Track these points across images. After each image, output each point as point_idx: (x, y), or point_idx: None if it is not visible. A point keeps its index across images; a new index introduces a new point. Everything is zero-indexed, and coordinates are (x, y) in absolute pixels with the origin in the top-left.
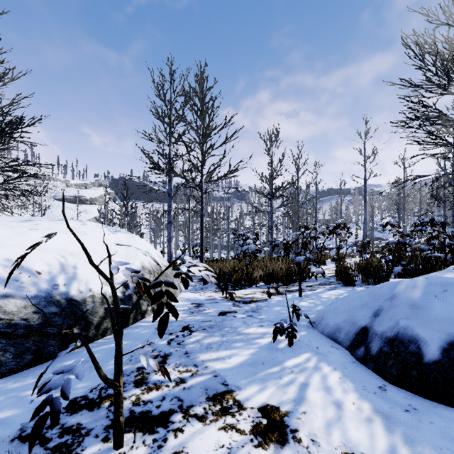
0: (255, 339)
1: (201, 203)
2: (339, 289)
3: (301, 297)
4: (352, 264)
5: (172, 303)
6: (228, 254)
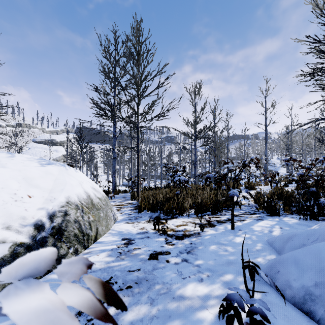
0: (196, 311)
1: (137, 140)
2: (266, 219)
3: (234, 230)
4: (262, 191)
5: (102, 239)
6: (161, 182)
